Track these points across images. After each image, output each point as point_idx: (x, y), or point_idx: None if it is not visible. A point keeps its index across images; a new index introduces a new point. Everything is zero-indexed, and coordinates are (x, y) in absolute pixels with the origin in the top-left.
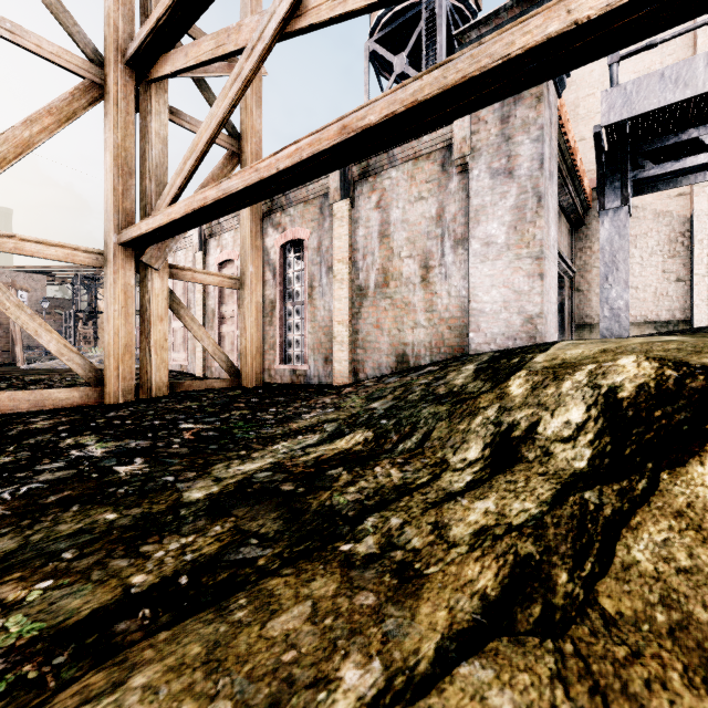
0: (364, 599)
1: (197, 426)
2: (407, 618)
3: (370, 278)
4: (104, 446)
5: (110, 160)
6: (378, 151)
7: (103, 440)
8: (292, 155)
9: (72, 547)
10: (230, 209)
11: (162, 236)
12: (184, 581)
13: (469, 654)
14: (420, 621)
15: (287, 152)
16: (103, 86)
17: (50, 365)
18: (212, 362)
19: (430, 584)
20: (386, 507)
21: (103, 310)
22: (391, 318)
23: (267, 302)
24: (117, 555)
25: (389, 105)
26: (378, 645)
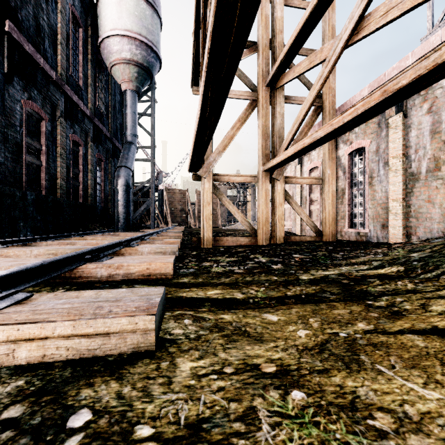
0: (372, 314)
1: (300, 256)
2: (390, 322)
3: (421, 166)
4: (265, 259)
5: (259, 133)
6: (412, 95)
7: (264, 257)
8: (352, 113)
9: (266, 282)
10: (316, 146)
11: (282, 164)
12: (303, 296)
13: (414, 334)
14: (396, 323)
15: (348, 112)
16: (257, 100)
17: (232, 227)
18: (305, 226)
19: (407, 318)
20: (396, 295)
21: (249, 200)
22: (442, 194)
23: (339, 190)
24: (281, 287)
25: (416, 71)
26: (374, 323)
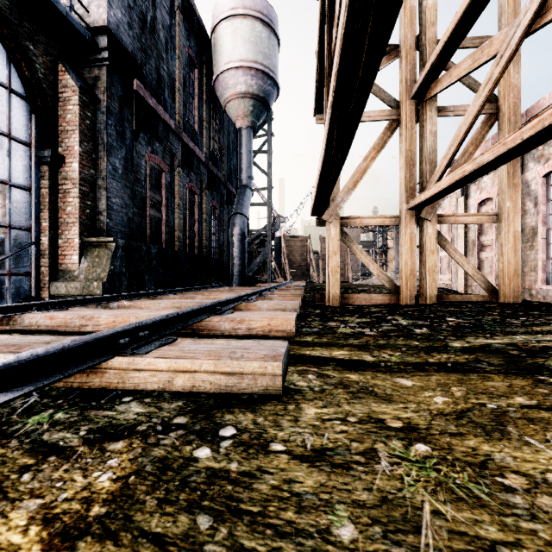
0: (541, 390)
1: (457, 320)
2: None
3: None
4: (406, 321)
5: (402, 162)
6: None
7: (405, 319)
8: (534, 126)
9: (404, 347)
10: (483, 173)
11: (433, 199)
12: (449, 365)
13: None
14: None
15: (529, 125)
16: (398, 119)
17: (366, 282)
18: (472, 282)
19: None
20: None
21: (390, 246)
22: None
23: (526, 229)
24: (421, 353)
25: None
26: (539, 399)
